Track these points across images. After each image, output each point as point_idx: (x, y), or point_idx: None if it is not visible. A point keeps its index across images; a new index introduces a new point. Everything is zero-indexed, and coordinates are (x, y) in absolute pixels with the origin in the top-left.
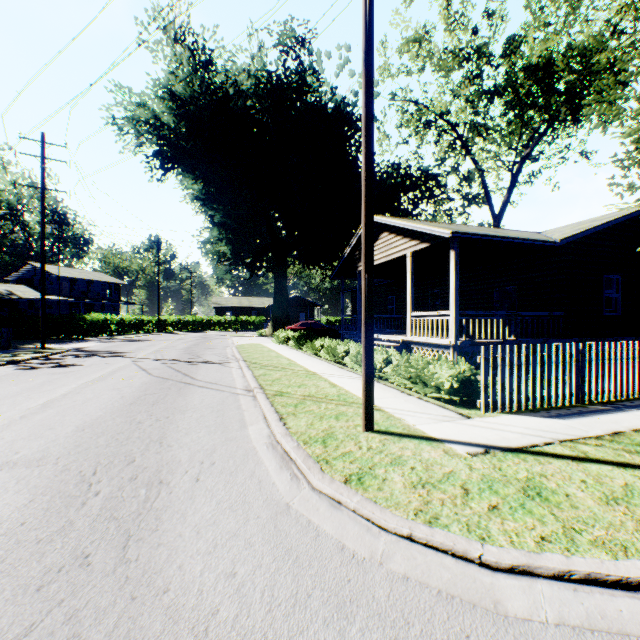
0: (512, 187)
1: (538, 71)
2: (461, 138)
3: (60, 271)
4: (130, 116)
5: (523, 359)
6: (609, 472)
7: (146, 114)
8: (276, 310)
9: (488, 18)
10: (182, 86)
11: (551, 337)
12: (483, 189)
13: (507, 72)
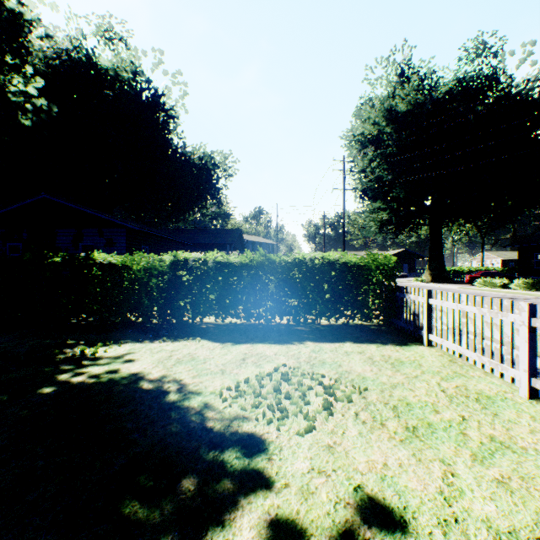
0: None
1: None
2: None
3: (246, 237)
4: (361, 132)
5: None
6: None
7: (371, 129)
8: (433, 262)
9: None
10: (404, 106)
11: None
12: None
13: None
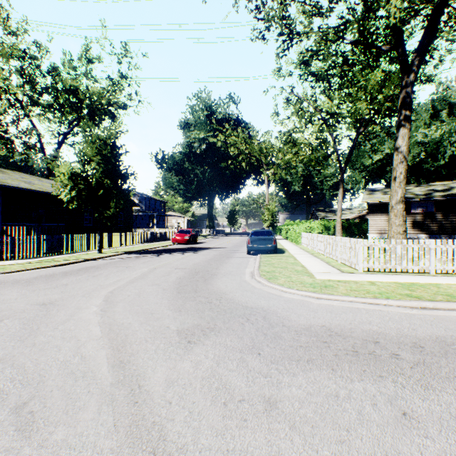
0: (60, 148)
1: (72, 92)
2: (22, 103)
3: None
4: None
5: (22, 241)
6: (30, 264)
7: None
8: None
9: (37, 48)
10: None
11: (59, 235)
12: (40, 143)
13: (52, 83)
